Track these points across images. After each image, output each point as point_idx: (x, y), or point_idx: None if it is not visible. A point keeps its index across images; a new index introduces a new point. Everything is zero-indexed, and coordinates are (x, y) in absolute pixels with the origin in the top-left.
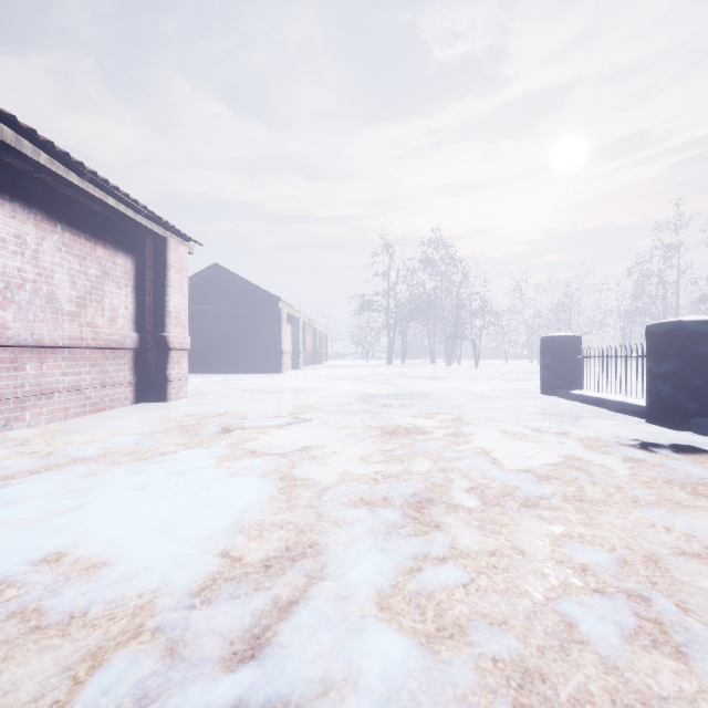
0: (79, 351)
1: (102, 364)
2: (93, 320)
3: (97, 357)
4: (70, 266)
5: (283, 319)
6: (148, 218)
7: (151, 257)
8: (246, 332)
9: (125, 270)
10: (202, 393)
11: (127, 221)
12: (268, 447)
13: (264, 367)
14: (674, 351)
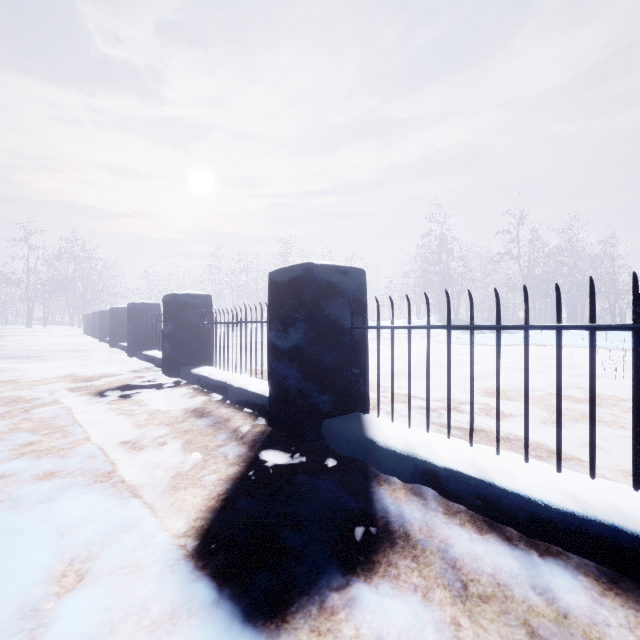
0: None
1: None
2: None
3: None
4: None
5: None
6: None
7: None
8: None
9: None
10: None
11: None
12: None
13: None
14: (88, 319)
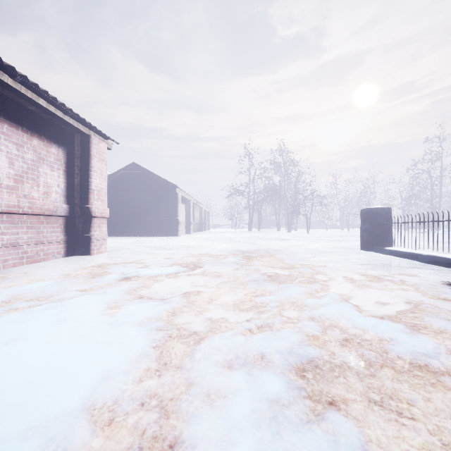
0: (16, 216)
1: (37, 227)
2: (29, 193)
3: (33, 222)
4: (8, 150)
5: (179, 200)
6: (74, 118)
7: (78, 149)
8: (154, 209)
9: (57, 157)
10: (119, 249)
11: (58, 121)
12: (154, 293)
13: (166, 232)
14: None
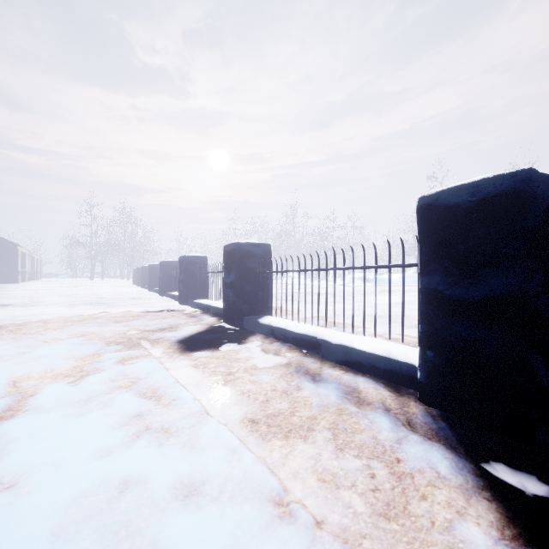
0: None
1: None
2: None
3: None
4: None
5: (20, 255)
6: None
7: None
8: None
9: None
10: None
11: None
12: (49, 289)
13: (6, 280)
14: (137, 272)
